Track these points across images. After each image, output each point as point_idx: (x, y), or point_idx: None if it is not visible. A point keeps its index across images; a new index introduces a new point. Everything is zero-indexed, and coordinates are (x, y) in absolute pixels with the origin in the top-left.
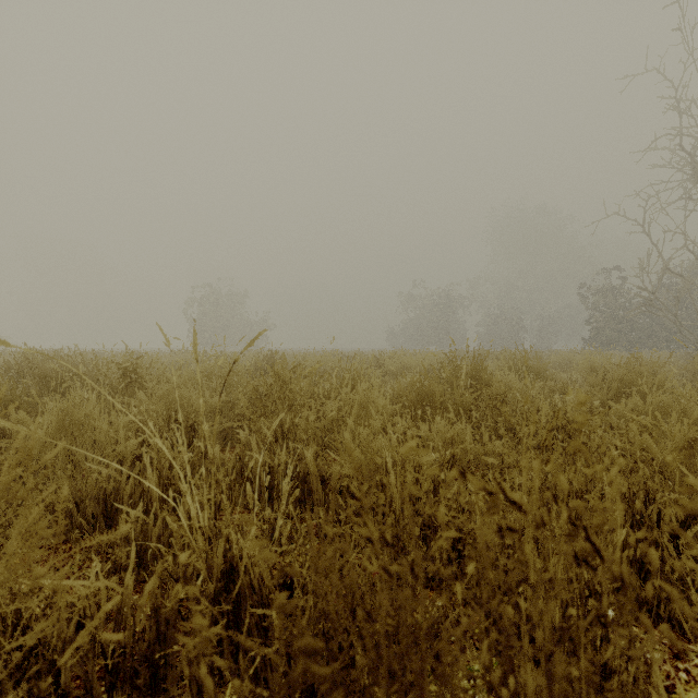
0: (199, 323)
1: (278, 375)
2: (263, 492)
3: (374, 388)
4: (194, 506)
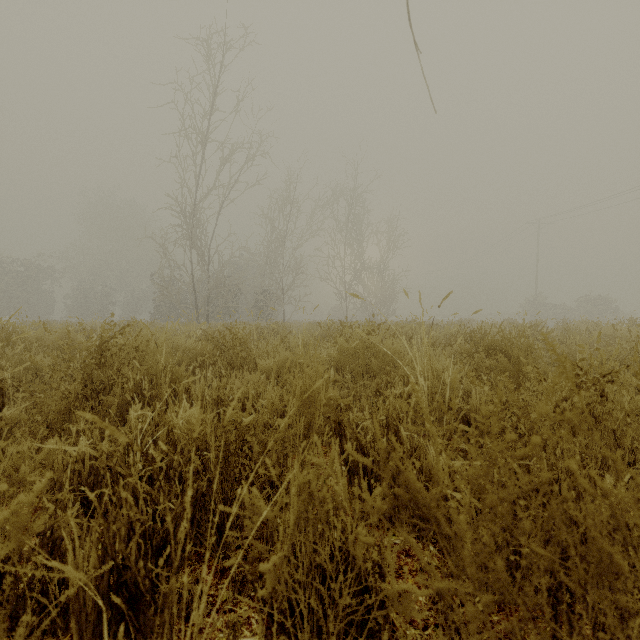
0: None
1: None
2: None
3: None
4: None
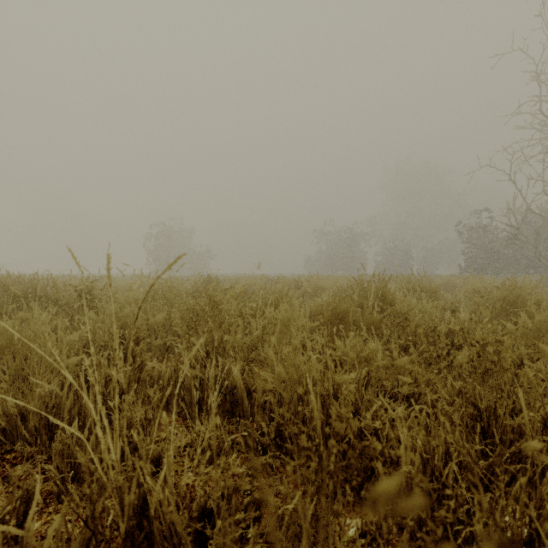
0: (155, 253)
1: (210, 297)
2: (194, 403)
3: (295, 309)
4: (106, 439)
